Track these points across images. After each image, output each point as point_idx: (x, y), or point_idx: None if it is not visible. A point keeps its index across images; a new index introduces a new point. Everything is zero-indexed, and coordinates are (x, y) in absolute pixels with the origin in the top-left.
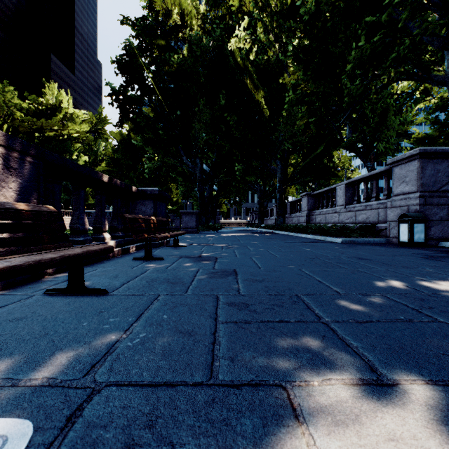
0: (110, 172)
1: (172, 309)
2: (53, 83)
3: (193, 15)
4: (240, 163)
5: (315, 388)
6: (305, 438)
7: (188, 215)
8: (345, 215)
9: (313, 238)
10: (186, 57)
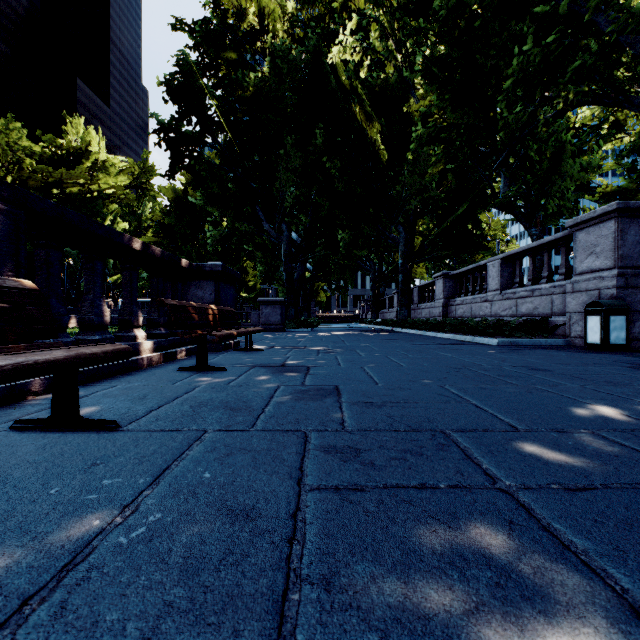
0: (159, 245)
1: (224, 458)
2: (78, 118)
3: (277, 16)
4: (346, 230)
5: None
6: None
7: (269, 305)
8: (501, 305)
9: (453, 338)
10: (267, 77)
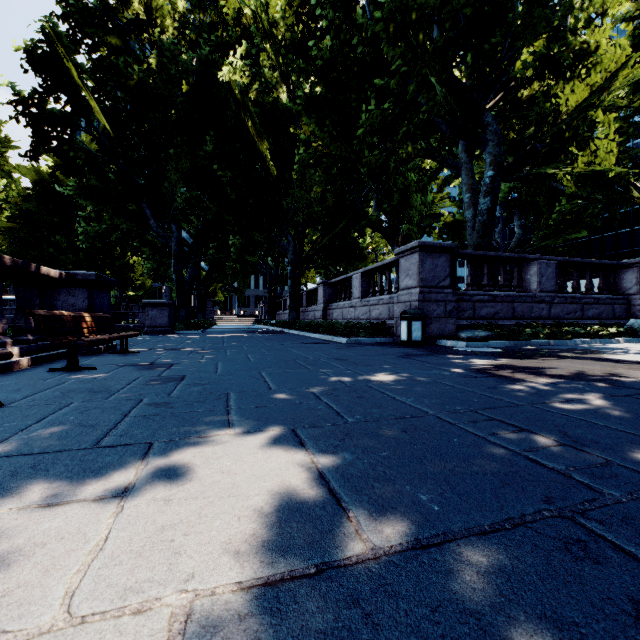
0: (16, 232)
1: (84, 412)
2: None
3: (165, 13)
4: (238, 236)
5: (175, 441)
6: (144, 458)
7: (156, 307)
8: (361, 310)
9: (321, 338)
10: (154, 72)
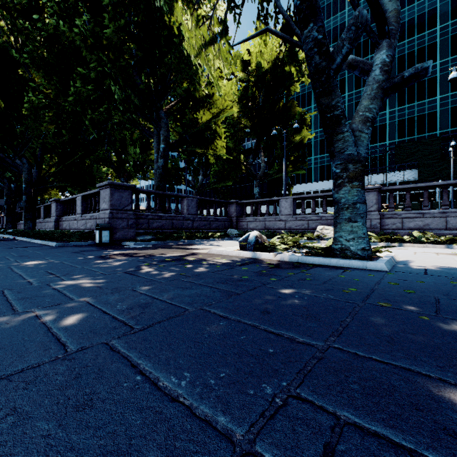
0: None
1: None
2: None
3: None
4: None
5: None
6: None
7: None
8: (81, 223)
9: (41, 243)
10: None
